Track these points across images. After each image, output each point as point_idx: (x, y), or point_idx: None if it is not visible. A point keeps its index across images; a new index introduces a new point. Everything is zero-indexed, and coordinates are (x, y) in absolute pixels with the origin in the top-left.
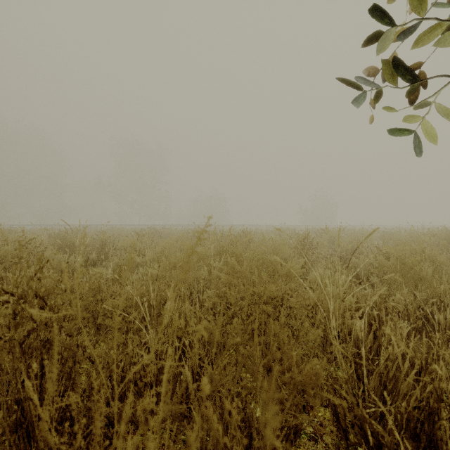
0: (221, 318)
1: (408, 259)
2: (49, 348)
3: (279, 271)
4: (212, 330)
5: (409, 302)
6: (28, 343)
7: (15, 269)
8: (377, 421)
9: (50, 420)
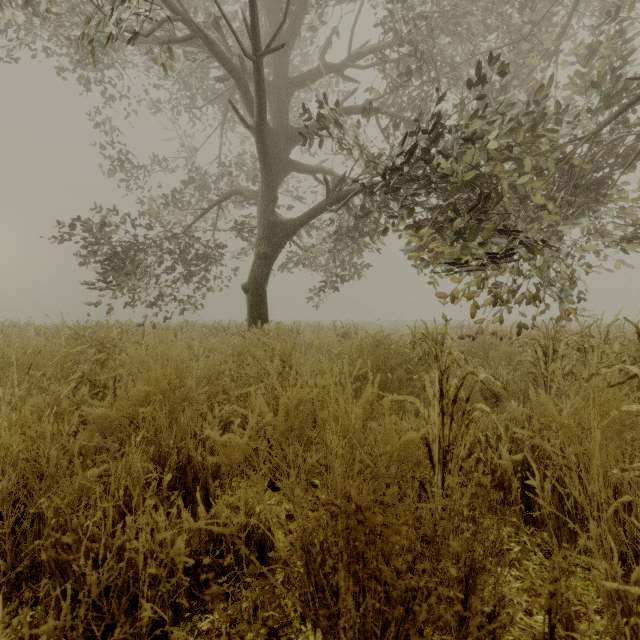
0: None
1: None
2: None
3: None
4: None
5: None
6: None
7: None
8: None
9: None
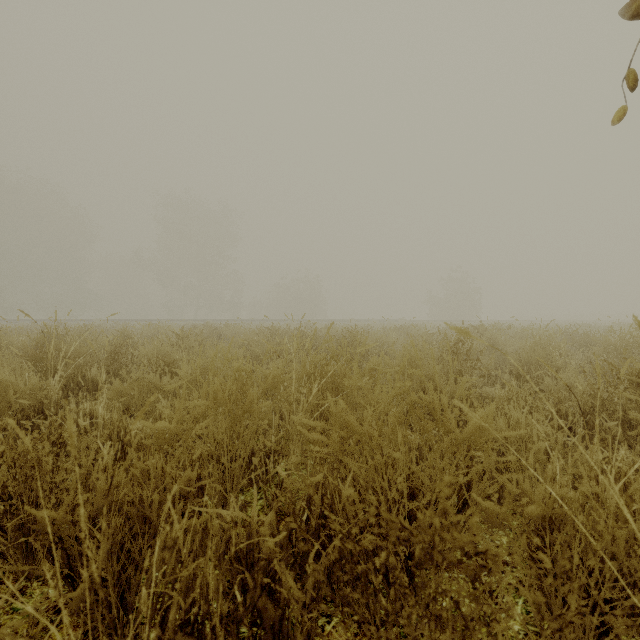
0: None
1: None
2: None
3: (446, 426)
4: None
5: None
6: None
7: None
8: None
9: None
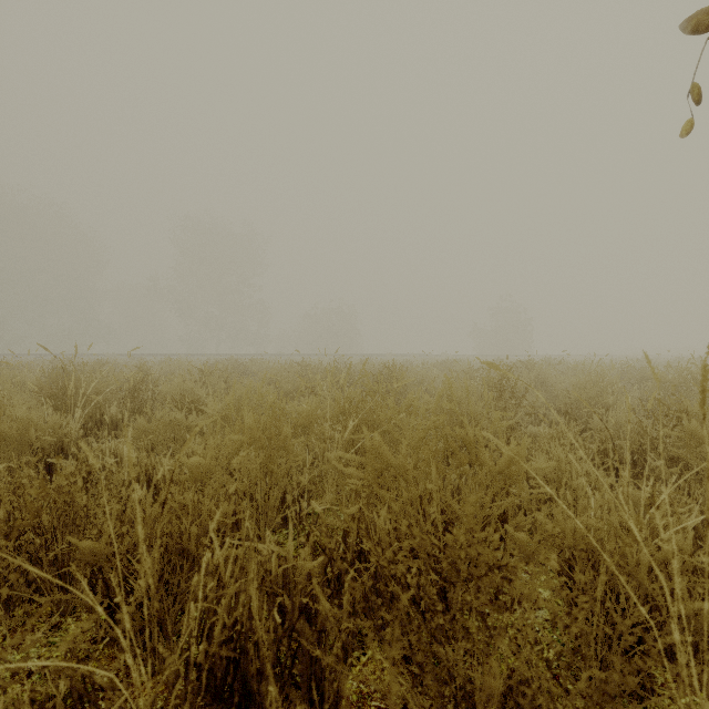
0: None
1: None
2: None
3: (481, 461)
4: None
5: None
6: None
7: None
8: None
9: None
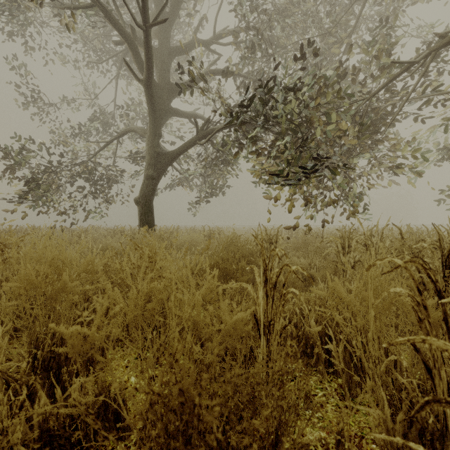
0: None
1: None
2: None
3: None
4: None
5: None
6: None
7: None
8: None
9: None
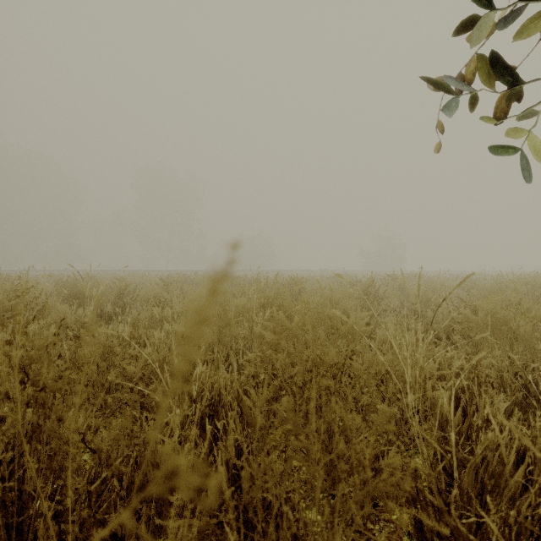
0: (265, 394)
1: (501, 312)
2: (31, 436)
3: (339, 328)
4: (253, 409)
5: (505, 368)
6: (1, 431)
7: (8, 325)
8: (473, 530)
9: (31, 535)
